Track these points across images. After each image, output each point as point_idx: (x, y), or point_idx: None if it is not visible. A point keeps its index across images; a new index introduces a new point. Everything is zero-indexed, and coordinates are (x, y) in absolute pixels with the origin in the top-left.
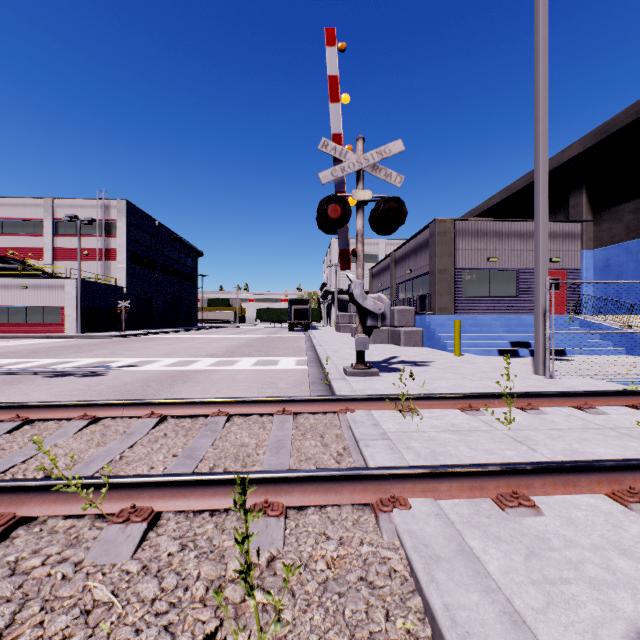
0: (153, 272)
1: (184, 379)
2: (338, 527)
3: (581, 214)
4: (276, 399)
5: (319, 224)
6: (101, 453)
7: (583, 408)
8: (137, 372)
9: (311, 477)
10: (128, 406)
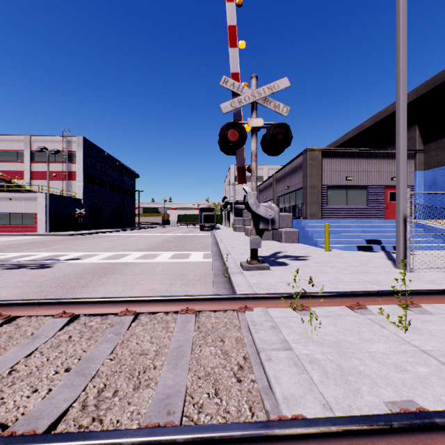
0: (103, 188)
1: (113, 271)
2: None
3: (414, 145)
4: (180, 298)
5: (220, 146)
6: None
7: None
8: (78, 264)
9: (206, 442)
10: (43, 305)
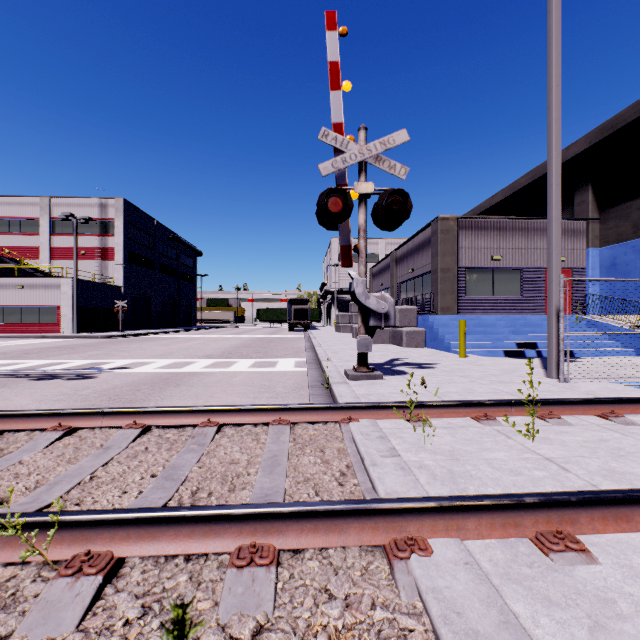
0: (151, 272)
1: (177, 382)
2: (343, 579)
3: (587, 212)
4: (272, 407)
5: (319, 219)
6: (69, 473)
7: (609, 417)
8: (129, 374)
9: (309, 513)
10: (108, 415)
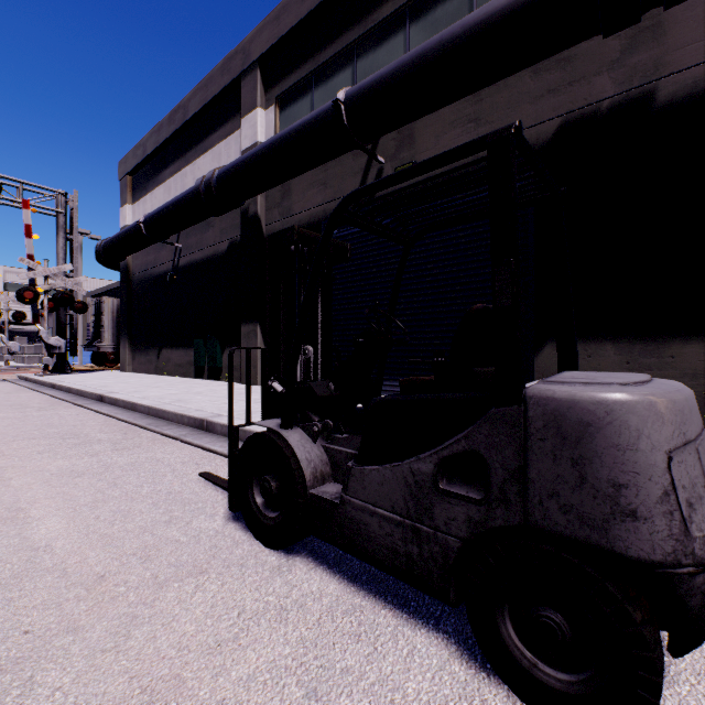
0: None
1: None
2: None
3: None
4: None
5: None
6: None
7: None
8: None
9: None
10: None
